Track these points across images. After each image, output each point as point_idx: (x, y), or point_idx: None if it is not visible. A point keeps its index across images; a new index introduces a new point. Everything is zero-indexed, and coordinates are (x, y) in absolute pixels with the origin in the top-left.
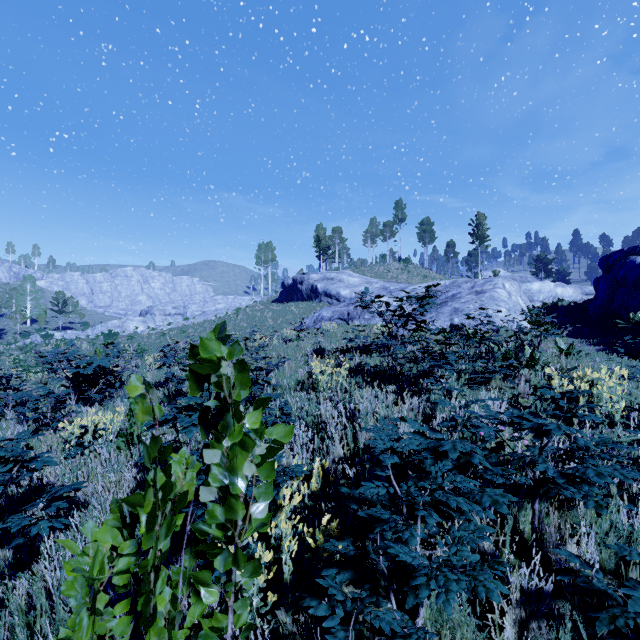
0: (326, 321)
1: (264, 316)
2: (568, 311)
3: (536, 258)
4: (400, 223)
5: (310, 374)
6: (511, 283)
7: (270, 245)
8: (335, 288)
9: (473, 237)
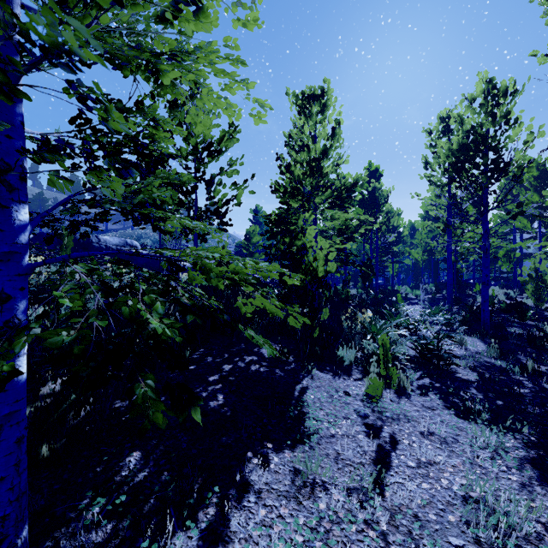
0: None
1: None
2: None
3: None
4: None
5: None
6: None
7: None
8: None
9: None
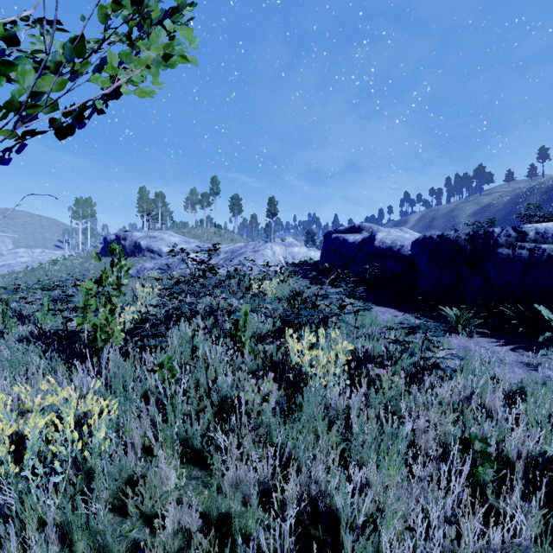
0: (148, 271)
1: (85, 268)
2: (310, 265)
3: (307, 232)
4: (215, 195)
5: (135, 295)
6: (280, 247)
7: (89, 201)
8: (157, 245)
9: (268, 213)
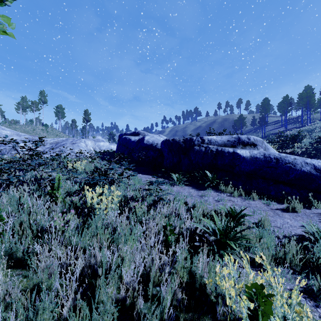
0: None
1: None
2: (110, 153)
3: (110, 133)
4: (43, 104)
5: None
6: (91, 141)
7: None
8: None
9: (83, 120)
